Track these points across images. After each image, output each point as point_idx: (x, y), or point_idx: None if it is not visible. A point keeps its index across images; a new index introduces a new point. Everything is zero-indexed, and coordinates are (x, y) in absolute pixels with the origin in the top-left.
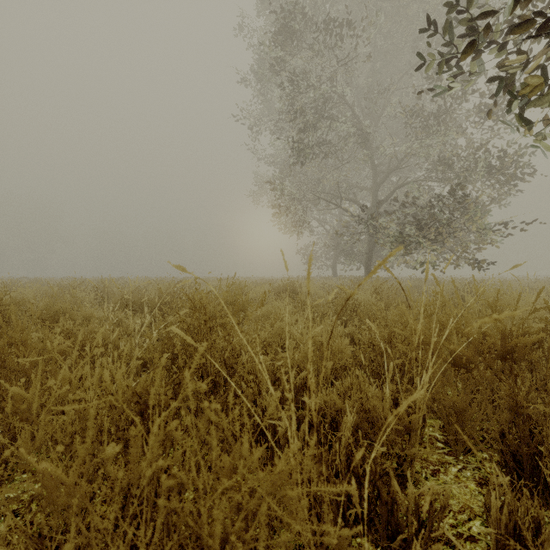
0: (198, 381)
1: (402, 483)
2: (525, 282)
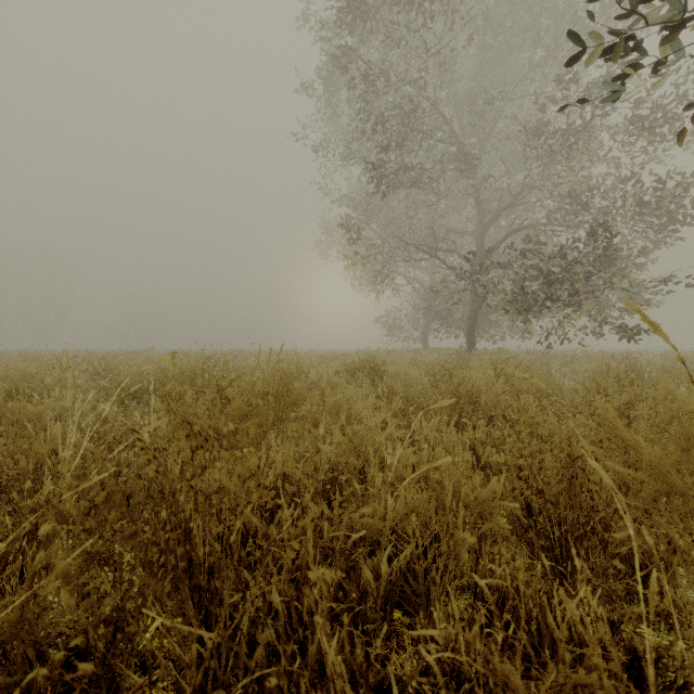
0: (178, 580)
1: None
2: None
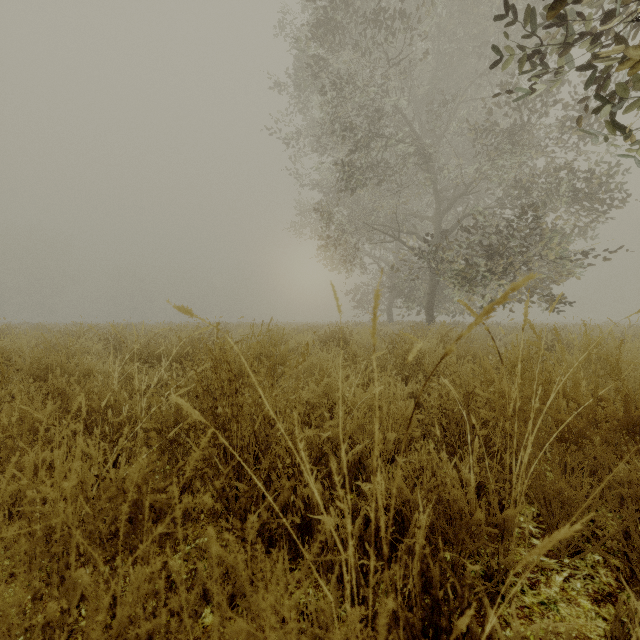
0: (220, 458)
1: (492, 600)
2: (619, 328)
